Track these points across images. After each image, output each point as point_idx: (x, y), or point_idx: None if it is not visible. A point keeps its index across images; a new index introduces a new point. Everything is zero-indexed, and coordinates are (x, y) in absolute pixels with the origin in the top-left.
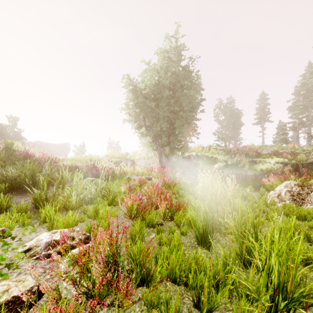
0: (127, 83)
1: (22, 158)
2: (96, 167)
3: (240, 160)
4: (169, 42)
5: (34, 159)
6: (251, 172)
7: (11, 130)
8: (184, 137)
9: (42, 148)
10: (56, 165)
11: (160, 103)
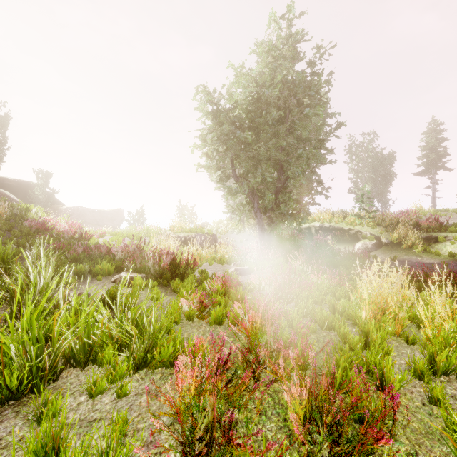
0: (204, 100)
1: (32, 232)
2: (143, 251)
3: (405, 236)
4: (276, 28)
5: (56, 233)
6: (430, 259)
7: (41, 191)
8: (304, 194)
9: (83, 216)
10: (87, 243)
11: (261, 134)
